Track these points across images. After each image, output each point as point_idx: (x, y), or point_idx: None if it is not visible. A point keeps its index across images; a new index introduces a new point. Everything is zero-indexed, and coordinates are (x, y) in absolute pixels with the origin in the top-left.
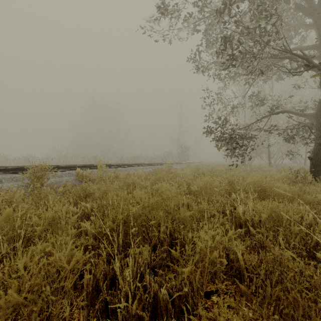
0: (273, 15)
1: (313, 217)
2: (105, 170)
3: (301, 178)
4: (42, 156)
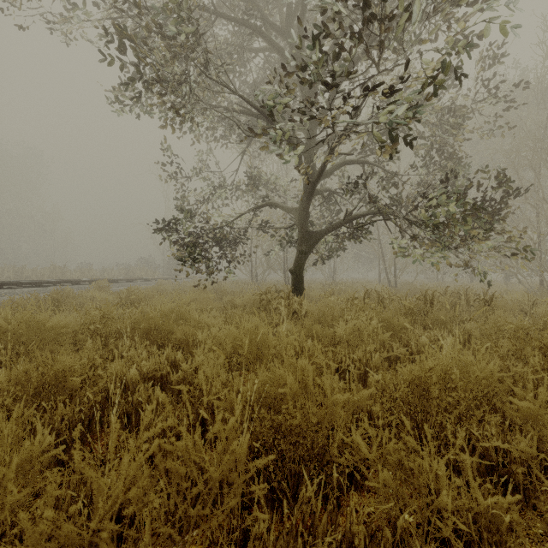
0: (258, 52)
1: (167, 371)
2: None
3: (266, 302)
4: None
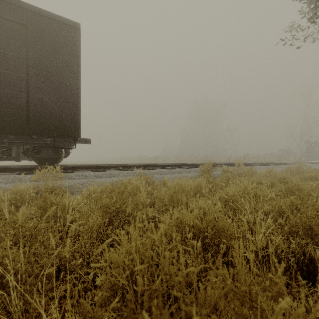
0: None
1: None
2: (242, 167)
3: None
4: (164, 156)
